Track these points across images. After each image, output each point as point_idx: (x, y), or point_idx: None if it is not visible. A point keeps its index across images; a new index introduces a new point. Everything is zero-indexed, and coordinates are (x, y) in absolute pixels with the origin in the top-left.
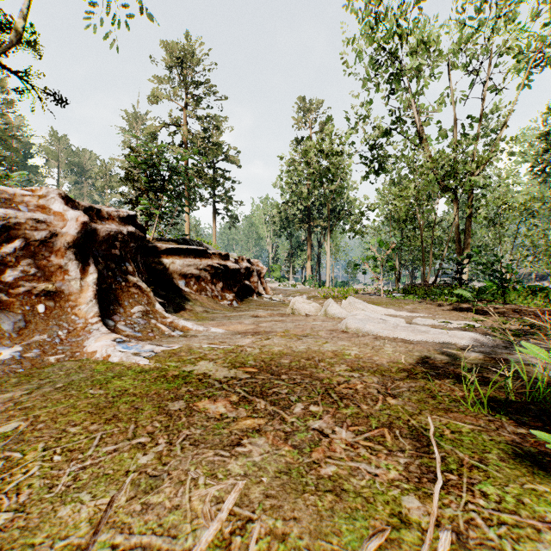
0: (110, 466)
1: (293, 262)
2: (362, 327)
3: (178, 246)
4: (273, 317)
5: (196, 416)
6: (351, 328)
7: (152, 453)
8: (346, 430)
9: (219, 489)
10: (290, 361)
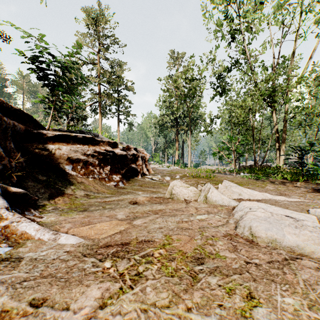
0: None
1: (167, 151)
2: (280, 238)
3: (65, 133)
4: (151, 204)
5: None
6: (261, 237)
7: None
8: None
9: None
10: None
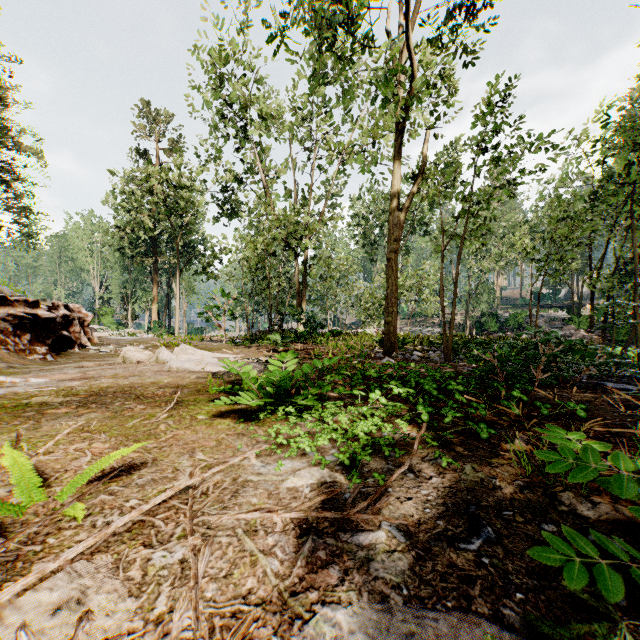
0: (5, 430)
1: (133, 303)
2: (181, 366)
3: None
4: (102, 366)
5: (49, 414)
6: (174, 367)
7: (29, 424)
8: (143, 406)
9: (75, 423)
10: (116, 389)
